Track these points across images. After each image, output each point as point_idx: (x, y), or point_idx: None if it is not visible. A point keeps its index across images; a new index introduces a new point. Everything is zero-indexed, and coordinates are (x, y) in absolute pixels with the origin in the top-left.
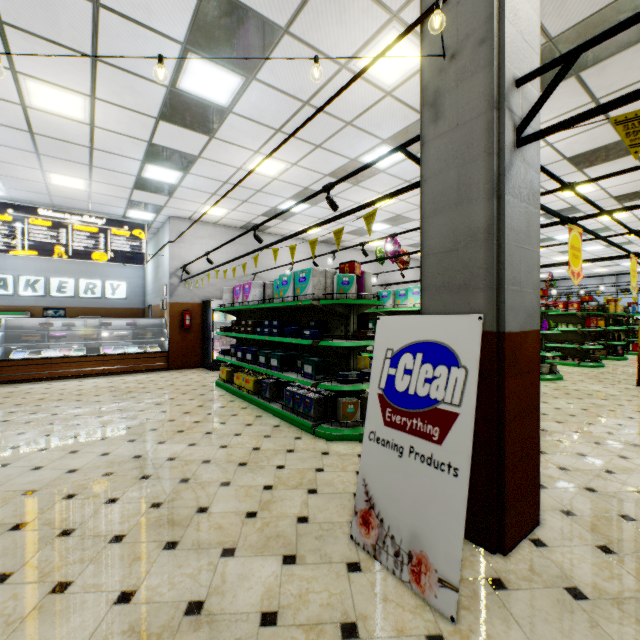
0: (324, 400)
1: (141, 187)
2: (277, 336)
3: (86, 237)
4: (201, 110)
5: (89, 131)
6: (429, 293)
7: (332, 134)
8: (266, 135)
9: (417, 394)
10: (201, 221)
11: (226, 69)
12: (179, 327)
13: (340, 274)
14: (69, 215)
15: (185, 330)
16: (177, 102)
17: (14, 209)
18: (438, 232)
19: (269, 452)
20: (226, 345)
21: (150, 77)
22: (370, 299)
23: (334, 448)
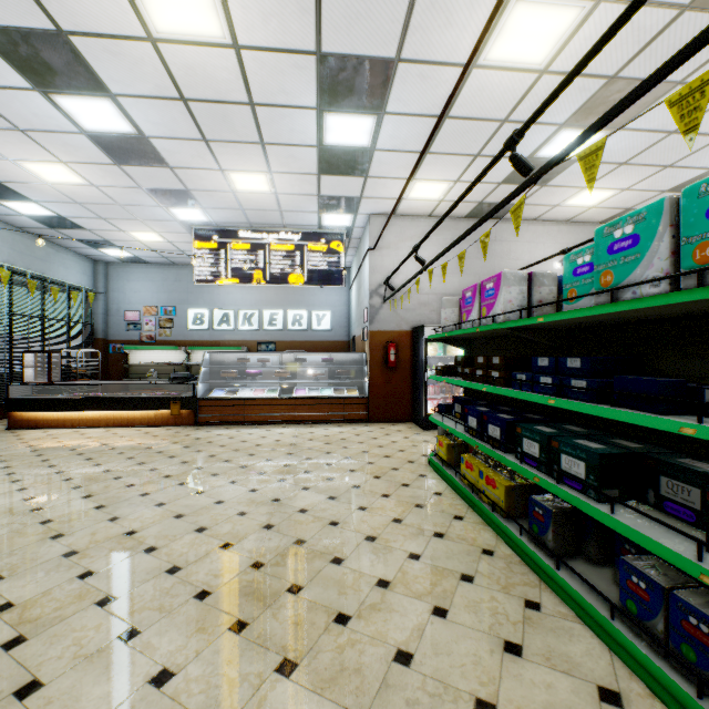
0: None
1: (327, 168)
2: (587, 399)
3: (282, 257)
4: None
5: (237, 64)
6: None
7: None
8: None
9: None
10: (410, 215)
11: None
12: (381, 364)
13: None
14: (266, 234)
15: (389, 369)
16: None
17: (218, 235)
18: None
19: None
20: (445, 392)
21: None
22: None
23: None
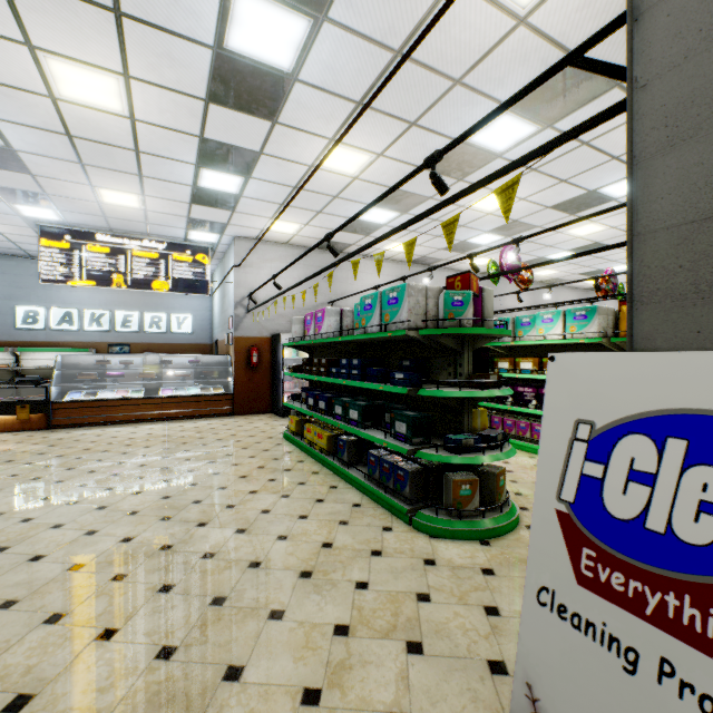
0: (424, 473)
1: (199, 200)
2: (357, 380)
3: (146, 264)
4: (258, 81)
5: (130, 127)
6: (654, 307)
7: (433, 102)
8: (343, 112)
9: (675, 535)
10: (270, 241)
11: (286, 7)
12: (245, 365)
13: (449, 291)
14: (128, 240)
15: (252, 369)
16: (227, 72)
17: (71, 235)
18: (679, 182)
19: (345, 553)
20: (298, 387)
21: (189, 34)
22: (491, 328)
23: (442, 552)
